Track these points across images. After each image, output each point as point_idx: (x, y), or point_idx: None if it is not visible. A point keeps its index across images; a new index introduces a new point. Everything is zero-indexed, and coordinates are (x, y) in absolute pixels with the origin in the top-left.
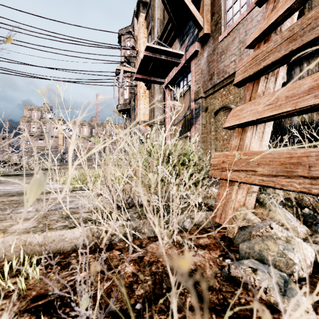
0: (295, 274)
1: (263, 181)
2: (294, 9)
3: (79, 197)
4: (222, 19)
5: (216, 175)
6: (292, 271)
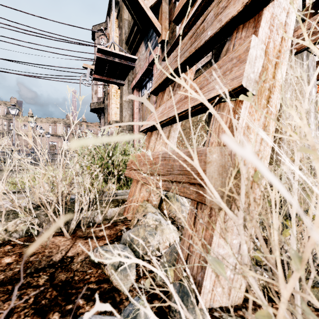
0: (148, 254)
1: (142, 178)
2: (187, 33)
3: (18, 198)
4: (177, 28)
5: (127, 174)
6: (147, 251)
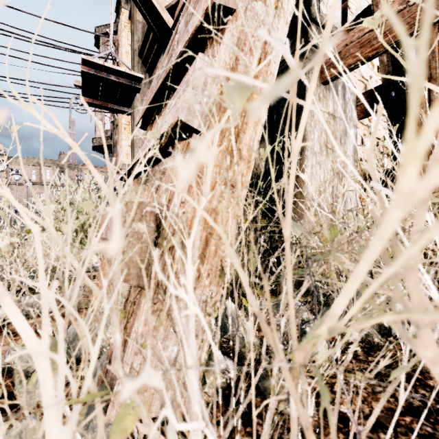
0: None
1: None
2: None
3: None
4: None
5: None
6: None
